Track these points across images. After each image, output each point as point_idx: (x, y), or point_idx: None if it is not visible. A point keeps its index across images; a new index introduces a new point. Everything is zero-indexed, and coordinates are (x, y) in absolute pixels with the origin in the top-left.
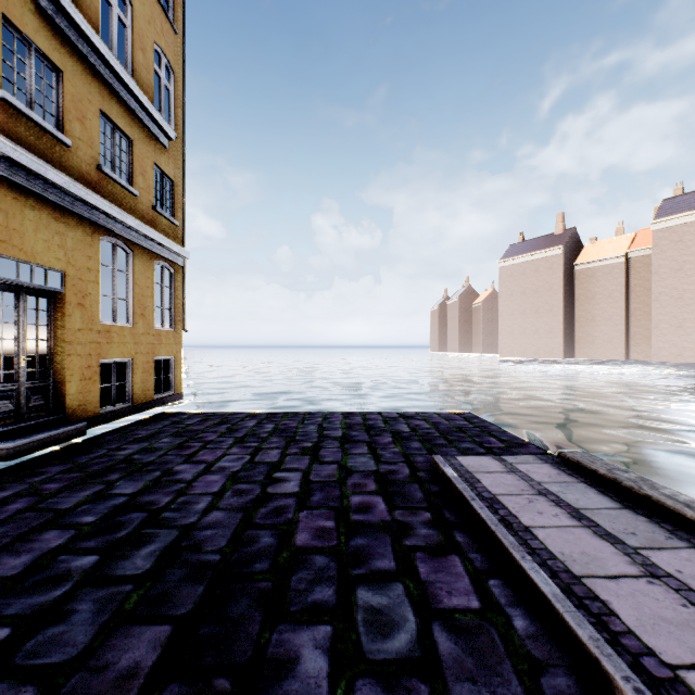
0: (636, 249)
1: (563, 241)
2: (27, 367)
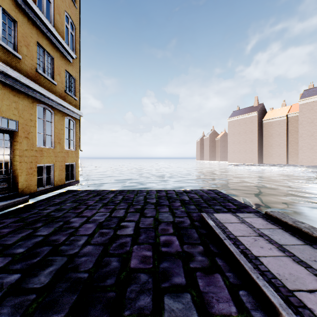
0: (291, 113)
1: (257, 109)
2: (5, 168)
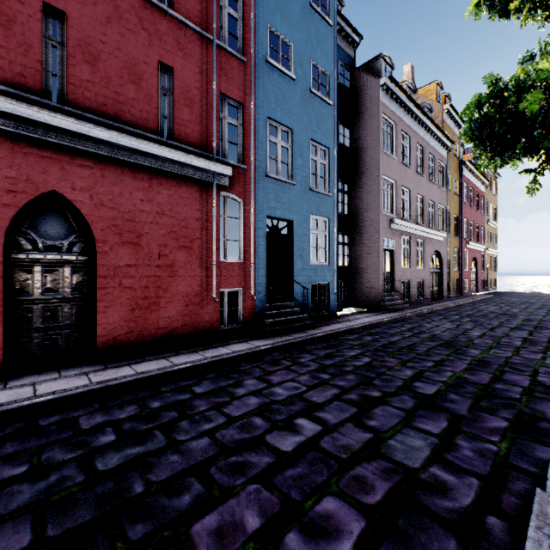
0: None
1: None
2: None
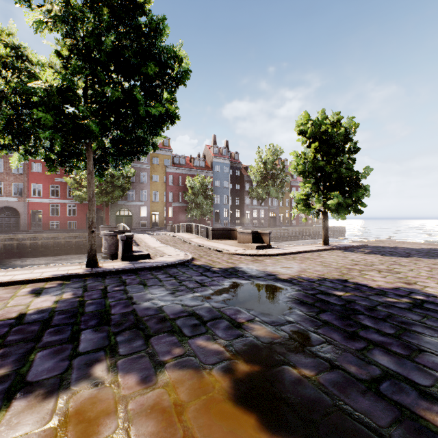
0: None
1: None
2: None
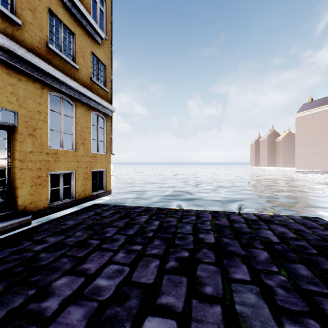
0: None
1: None
2: None
